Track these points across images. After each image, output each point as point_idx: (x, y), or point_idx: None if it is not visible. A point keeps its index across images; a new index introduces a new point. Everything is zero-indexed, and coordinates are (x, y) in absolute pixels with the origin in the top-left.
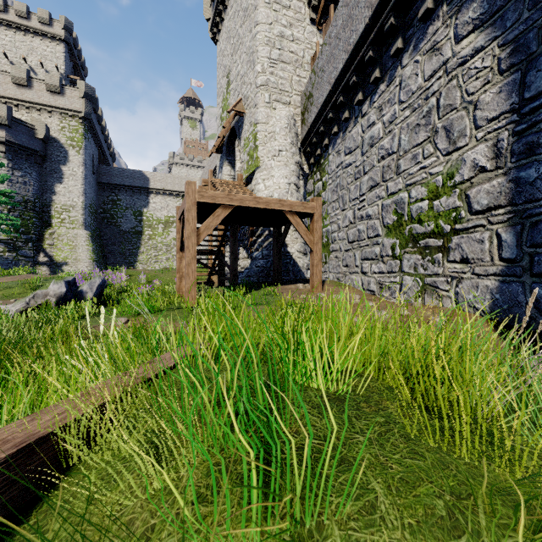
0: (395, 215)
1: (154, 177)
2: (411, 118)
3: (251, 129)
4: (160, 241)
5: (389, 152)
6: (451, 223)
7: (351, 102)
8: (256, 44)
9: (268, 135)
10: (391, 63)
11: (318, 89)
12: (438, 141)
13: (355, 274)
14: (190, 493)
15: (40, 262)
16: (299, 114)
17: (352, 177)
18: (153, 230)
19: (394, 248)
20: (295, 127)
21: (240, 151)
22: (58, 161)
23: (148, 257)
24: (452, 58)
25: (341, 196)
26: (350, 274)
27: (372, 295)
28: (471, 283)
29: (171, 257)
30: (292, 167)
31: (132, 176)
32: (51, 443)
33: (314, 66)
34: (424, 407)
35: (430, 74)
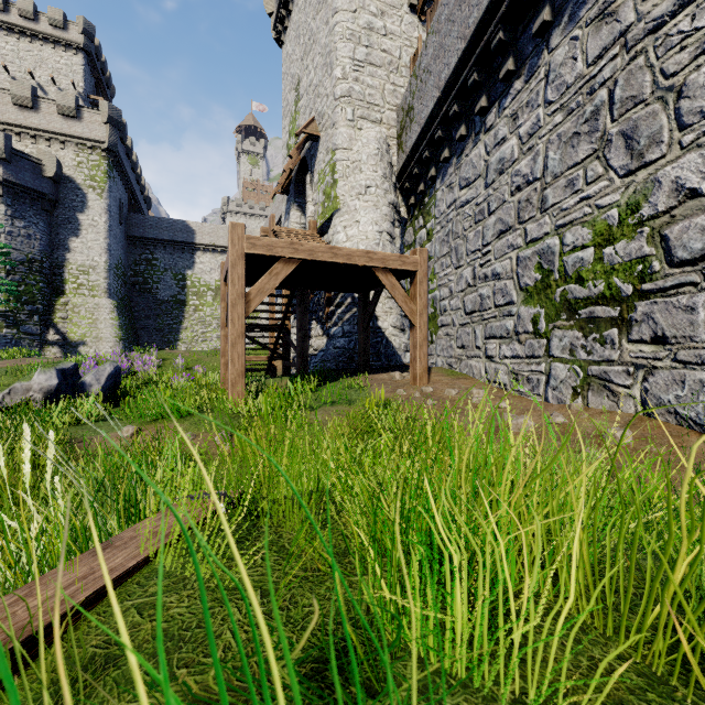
0: (539, 272)
1: (201, 229)
2: (564, 124)
3: (327, 157)
4: (209, 314)
5: (528, 179)
6: (635, 282)
7: (469, 112)
8: (334, 40)
9: (350, 165)
10: (532, 47)
11: (422, 98)
12: (611, 155)
13: (475, 359)
14: None
15: (49, 341)
16: (394, 137)
17: (471, 220)
18: (200, 299)
19: (536, 321)
20: (388, 154)
21: (313, 189)
22: (73, 207)
23: (193, 335)
24: (637, 24)
25: (455, 247)
26: (467, 359)
27: (502, 391)
28: (671, 375)
29: None
30: (384, 209)
31: (172, 228)
32: None
33: (415, 67)
34: None
35: (598, 53)
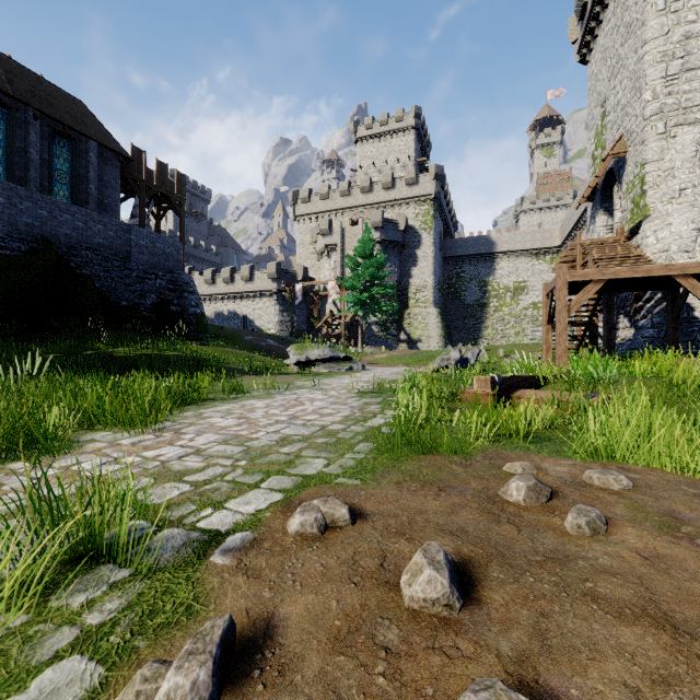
0: None
1: (500, 239)
2: None
3: (635, 171)
4: (507, 313)
5: None
6: None
7: None
8: (643, 68)
9: (661, 174)
10: None
11: None
12: None
13: None
14: (580, 384)
15: (401, 339)
16: None
17: None
18: (499, 301)
19: None
20: None
21: (621, 197)
22: (413, 246)
23: (494, 332)
24: None
25: None
26: None
27: None
28: None
29: (521, 330)
30: None
31: (476, 244)
32: (536, 378)
33: None
34: (683, 381)
35: None
